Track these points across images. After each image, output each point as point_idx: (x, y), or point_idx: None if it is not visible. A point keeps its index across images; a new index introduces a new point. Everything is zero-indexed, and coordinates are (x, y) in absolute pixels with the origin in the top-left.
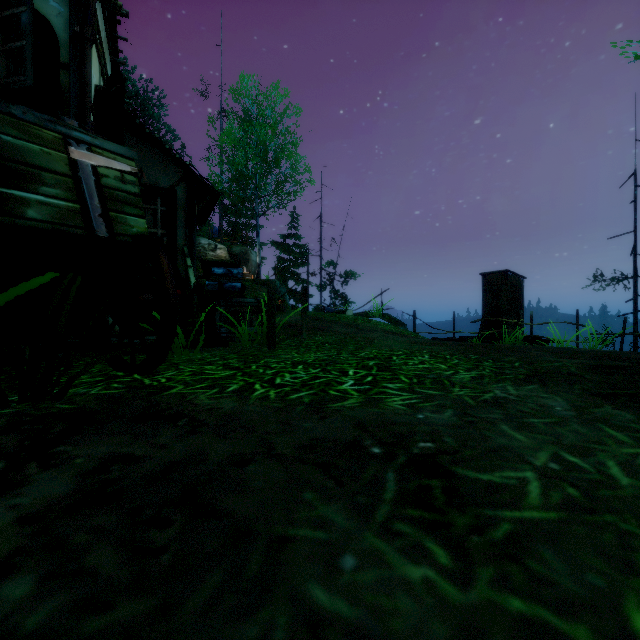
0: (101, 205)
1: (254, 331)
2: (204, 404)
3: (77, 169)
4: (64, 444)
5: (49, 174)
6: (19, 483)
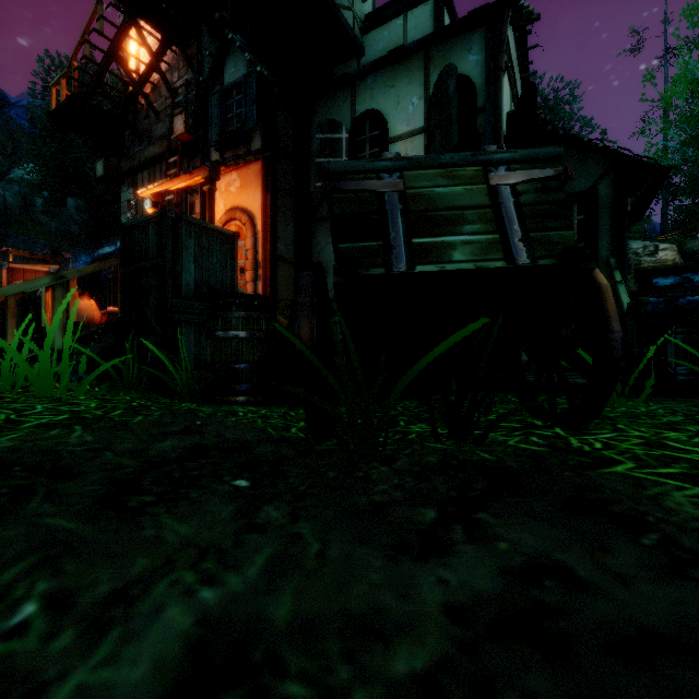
0: (520, 228)
1: None
2: (686, 514)
3: (495, 196)
4: (486, 511)
5: (471, 211)
6: (447, 548)
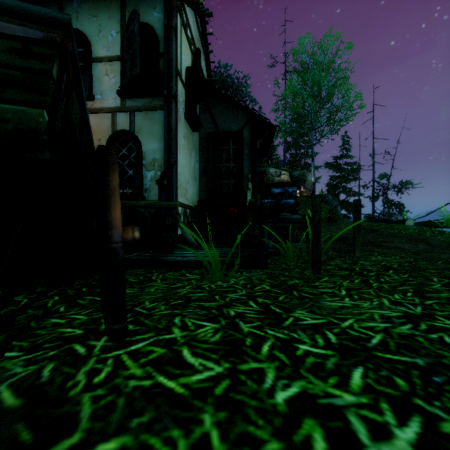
0: None
1: (300, 247)
2: None
3: None
4: None
5: None
6: None
